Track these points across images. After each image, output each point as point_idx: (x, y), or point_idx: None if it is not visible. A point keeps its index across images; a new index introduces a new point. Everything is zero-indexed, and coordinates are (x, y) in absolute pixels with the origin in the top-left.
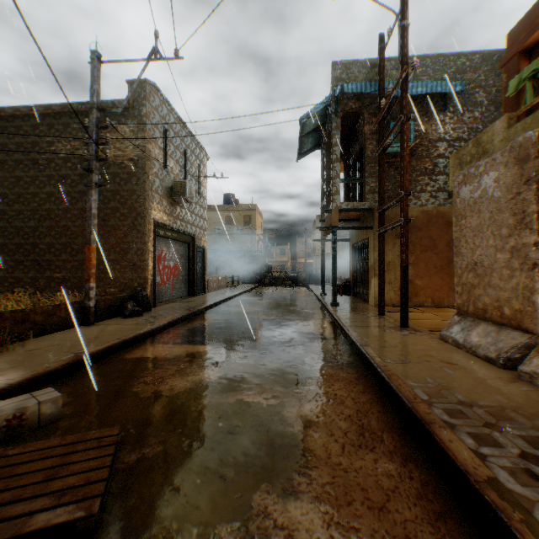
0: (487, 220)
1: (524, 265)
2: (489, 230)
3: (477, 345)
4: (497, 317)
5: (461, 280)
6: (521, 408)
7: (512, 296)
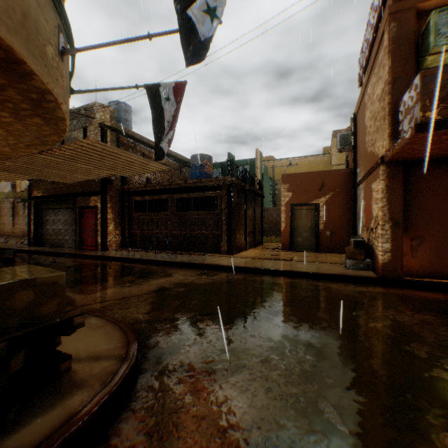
0: (7, 213)
1: (12, 223)
2: (7, 216)
3: (4, 241)
4: (9, 234)
5: (2, 227)
6: (4, 244)
7: (11, 230)
